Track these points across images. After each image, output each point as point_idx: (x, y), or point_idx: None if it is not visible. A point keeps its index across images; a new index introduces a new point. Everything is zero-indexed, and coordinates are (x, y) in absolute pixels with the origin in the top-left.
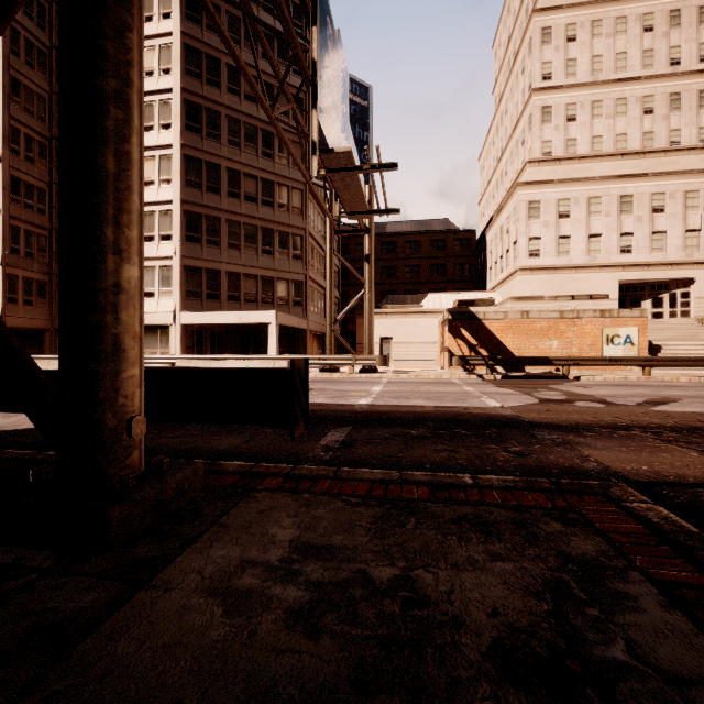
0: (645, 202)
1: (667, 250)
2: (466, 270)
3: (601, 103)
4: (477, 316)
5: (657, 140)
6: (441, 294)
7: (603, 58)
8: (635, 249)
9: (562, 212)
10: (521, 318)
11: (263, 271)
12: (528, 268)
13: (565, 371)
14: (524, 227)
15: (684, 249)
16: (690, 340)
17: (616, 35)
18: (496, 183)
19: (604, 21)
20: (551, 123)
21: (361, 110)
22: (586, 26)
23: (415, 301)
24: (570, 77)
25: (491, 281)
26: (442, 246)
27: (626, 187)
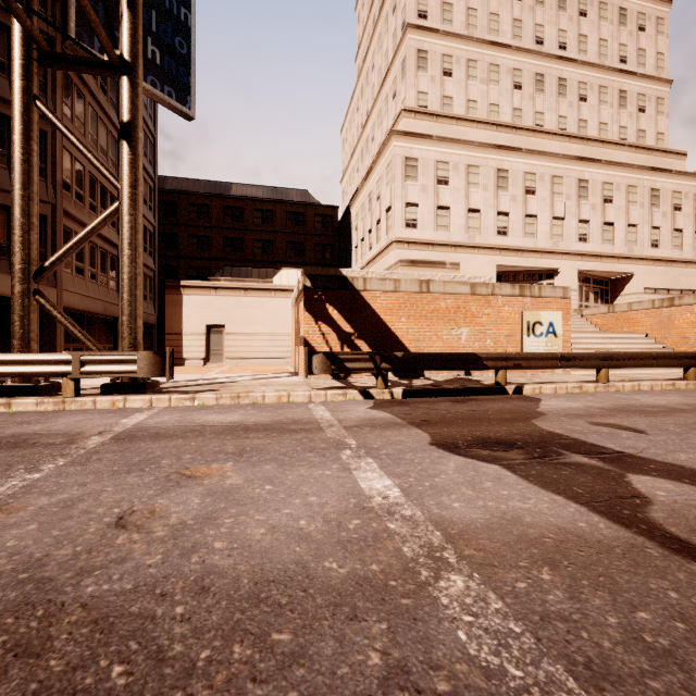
0: (519, 181)
1: (537, 236)
2: (328, 251)
3: (476, 64)
4: (354, 284)
5: (525, 119)
6: (298, 270)
7: (478, 14)
8: (510, 231)
9: (441, 178)
10: (420, 291)
11: None
12: (405, 241)
13: (502, 378)
14: (400, 188)
15: (552, 237)
16: (592, 332)
17: None
18: (361, 153)
19: None
20: (427, 72)
21: None
22: None
23: (263, 278)
24: (446, 24)
25: (356, 262)
26: (301, 221)
27: (502, 160)
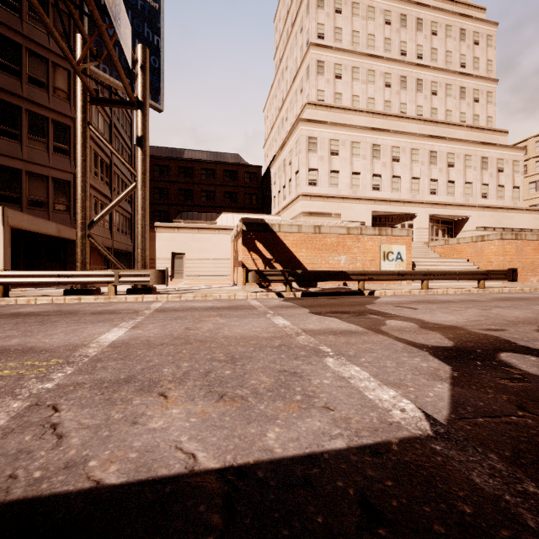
0: (388, 152)
1: (401, 191)
2: (254, 199)
3: (358, 70)
4: (273, 228)
5: (393, 108)
6: (234, 214)
7: (360, 35)
8: (382, 187)
9: (333, 151)
10: (314, 232)
11: (1, 158)
12: (308, 195)
13: (361, 286)
14: (305, 158)
15: (411, 191)
16: (431, 258)
17: (368, 20)
18: (278, 128)
19: (360, 5)
20: (324, 76)
21: (150, 10)
22: (349, 5)
23: (209, 220)
24: (337, 42)
25: (275, 208)
26: (234, 177)
27: (376, 138)
